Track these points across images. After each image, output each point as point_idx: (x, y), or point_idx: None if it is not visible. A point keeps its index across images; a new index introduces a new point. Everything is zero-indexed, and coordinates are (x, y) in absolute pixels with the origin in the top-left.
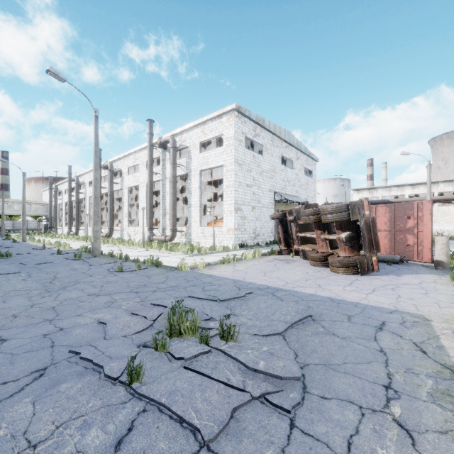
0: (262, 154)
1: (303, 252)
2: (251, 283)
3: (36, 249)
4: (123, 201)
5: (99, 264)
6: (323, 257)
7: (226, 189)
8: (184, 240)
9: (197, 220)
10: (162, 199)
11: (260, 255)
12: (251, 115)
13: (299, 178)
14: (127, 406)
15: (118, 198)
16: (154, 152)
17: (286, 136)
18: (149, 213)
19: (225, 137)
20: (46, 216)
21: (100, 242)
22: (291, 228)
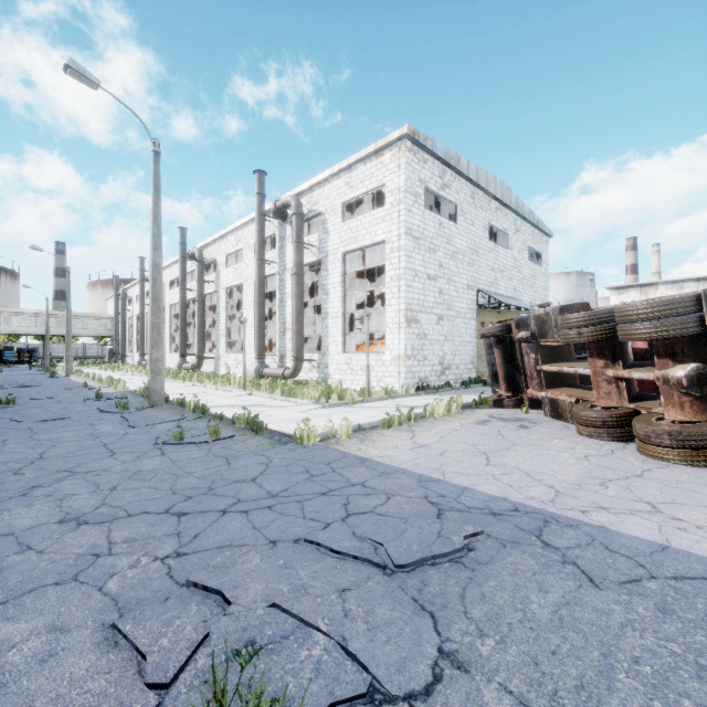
0: (456, 222)
1: (552, 405)
2: (464, 489)
3: (71, 390)
4: (219, 311)
5: (147, 425)
6: (614, 418)
7: (390, 283)
8: (315, 375)
9: (338, 342)
10: (280, 306)
11: (460, 408)
12: (436, 149)
13: (520, 266)
14: None
15: (213, 306)
16: (266, 226)
17: (498, 189)
18: (257, 329)
19: (388, 190)
20: (111, 336)
21: (163, 381)
22: (523, 355)
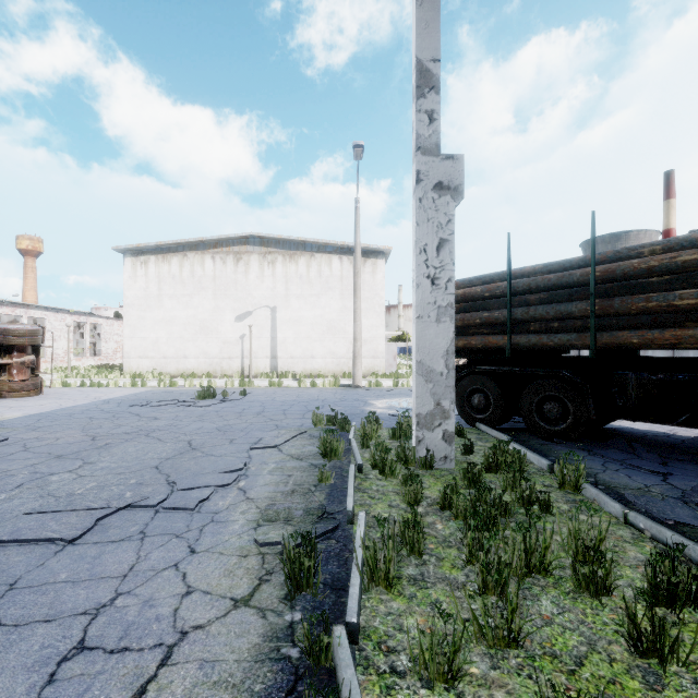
0: None
1: None
2: (86, 404)
3: None
4: None
5: None
6: None
7: None
8: None
9: None
10: None
11: None
12: None
13: None
14: (250, 396)
15: None
16: None
17: None
18: None
19: None
20: None
21: None
22: None
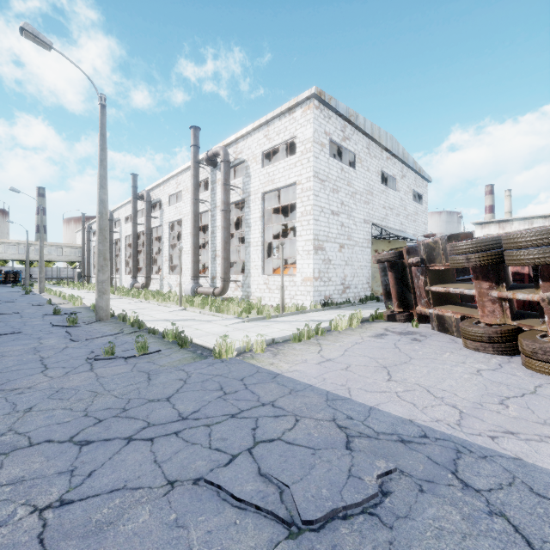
0: (354, 168)
1: (439, 320)
2: (371, 410)
3: (36, 305)
4: (163, 241)
5: (86, 339)
6: (499, 334)
7: (301, 217)
8: (240, 293)
9: (258, 266)
10: (211, 237)
11: (360, 322)
12: (338, 107)
13: (405, 204)
14: None
15: (159, 237)
16: (200, 172)
17: (388, 142)
18: (193, 255)
19: (299, 141)
20: (80, 261)
21: (108, 299)
22: (413, 277)
